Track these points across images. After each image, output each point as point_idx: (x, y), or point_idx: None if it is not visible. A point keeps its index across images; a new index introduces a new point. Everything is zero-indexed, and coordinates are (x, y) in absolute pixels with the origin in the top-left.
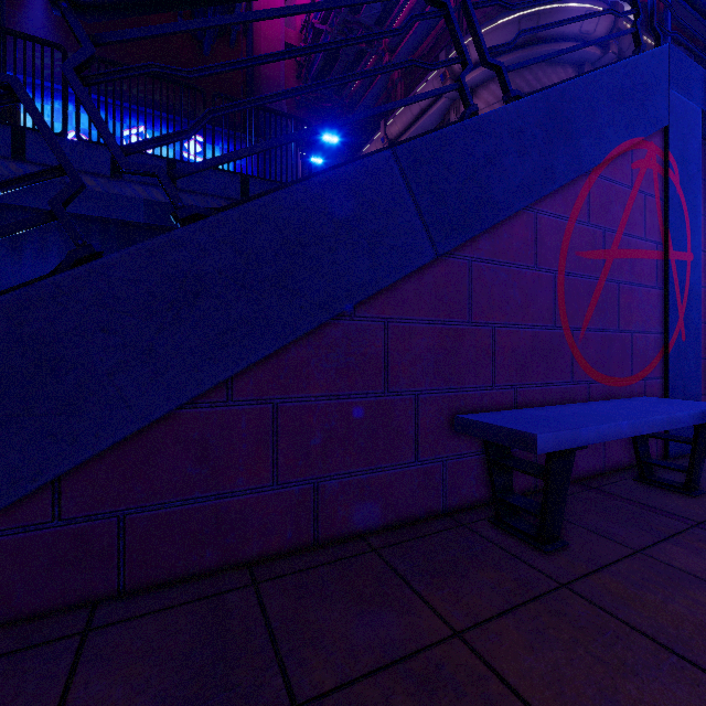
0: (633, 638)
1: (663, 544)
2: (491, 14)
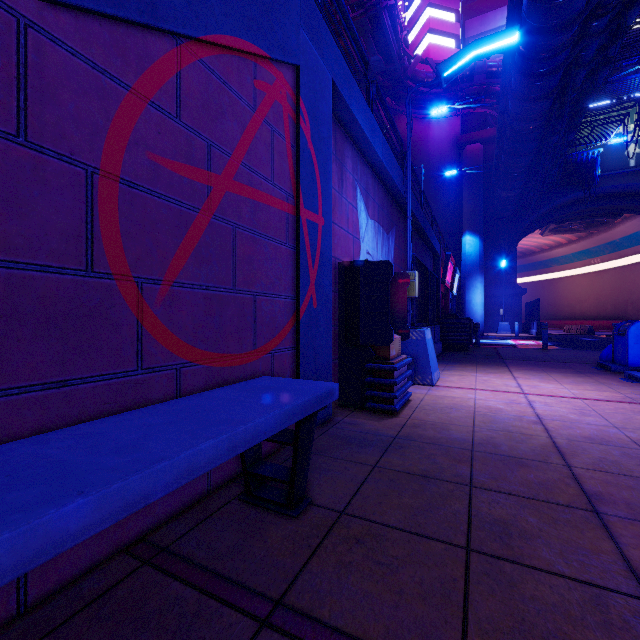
0: None
1: None
2: None
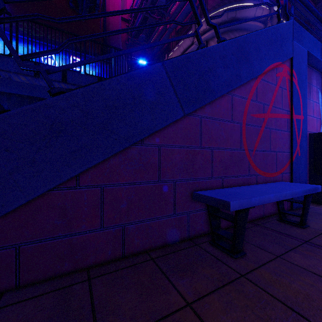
0: (275, 303)
1: (290, 252)
2: (215, 7)
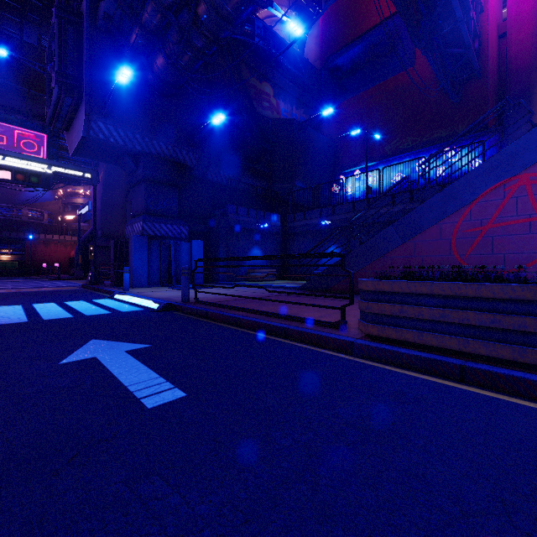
0: None
1: None
2: None
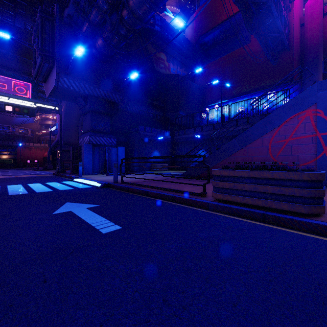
0: None
1: None
2: None
